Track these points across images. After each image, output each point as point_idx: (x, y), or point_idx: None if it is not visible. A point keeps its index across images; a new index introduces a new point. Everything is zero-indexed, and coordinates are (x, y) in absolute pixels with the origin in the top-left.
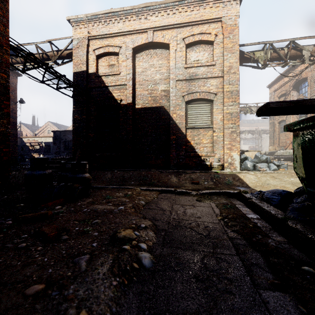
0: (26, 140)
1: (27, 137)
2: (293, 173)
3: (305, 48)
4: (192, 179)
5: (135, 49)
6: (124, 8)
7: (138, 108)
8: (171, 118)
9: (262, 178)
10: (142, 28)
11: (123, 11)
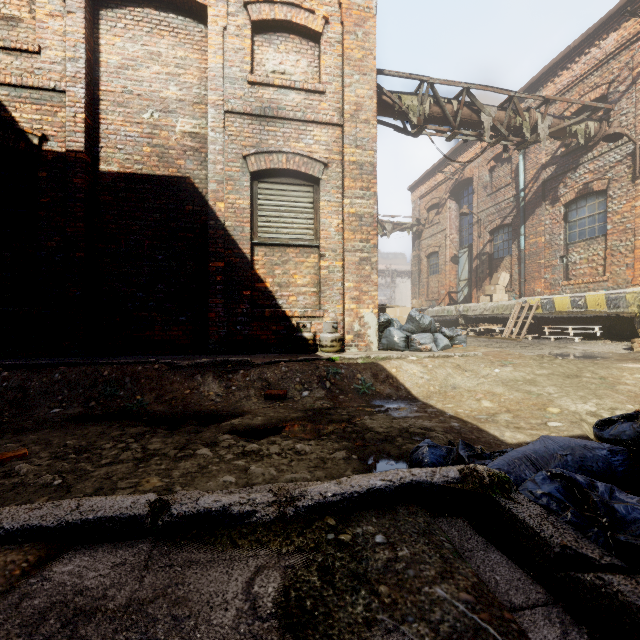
0: None
1: None
2: (488, 355)
3: (485, 109)
4: (266, 384)
5: None
6: None
7: (107, 171)
8: (210, 213)
9: (437, 373)
10: None
11: None
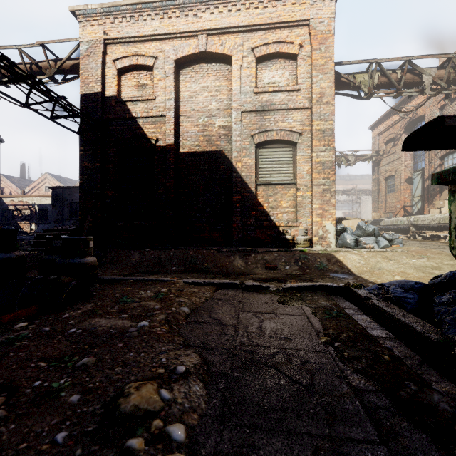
0: (8, 200)
1: (11, 196)
2: (413, 252)
3: (425, 71)
4: (266, 262)
5: (179, 63)
6: None
7: (183, 152)
8: (233, 169)
9: (370, 260)
10: (190, 30)
11: (160, 1)
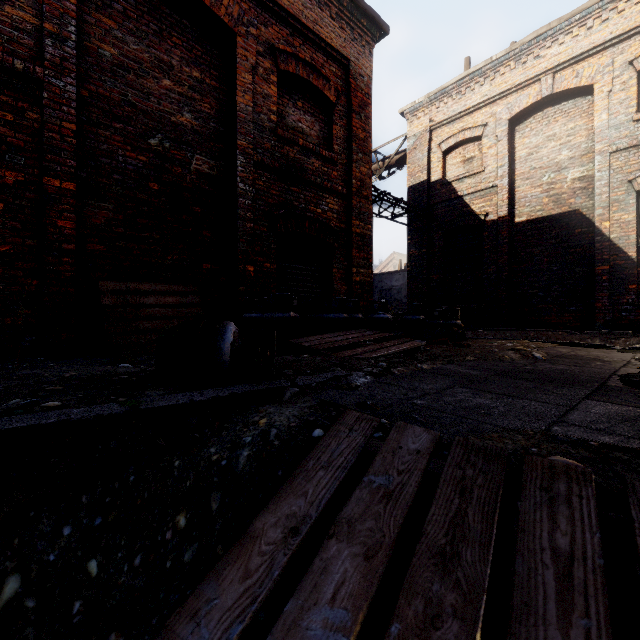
0: None
1: None
2: None
3: None
4: None
5: (514, 119)
6: (492, 58)
7: (519, 221)
8: (596, 232)
9: None
10: (530, 77)
11: (491, 63)
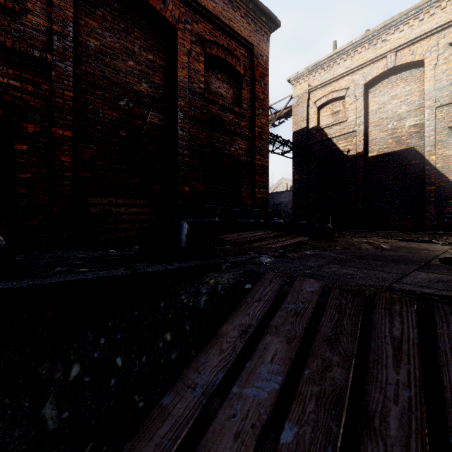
0: None
1: None
2: None
3: None
4: None
5: (368, 84)
6: (352, 42)
7: (371, 156)
8: (426, 163)
9: None
10: (379, 55)
11: (351, 45)
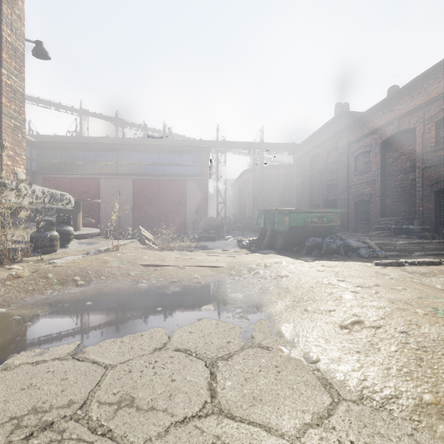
0: None
1: None
2: (362, 265)
3: None
4: None
5: None
6: None
7: None
8: None
9: None
10: None
11: None
